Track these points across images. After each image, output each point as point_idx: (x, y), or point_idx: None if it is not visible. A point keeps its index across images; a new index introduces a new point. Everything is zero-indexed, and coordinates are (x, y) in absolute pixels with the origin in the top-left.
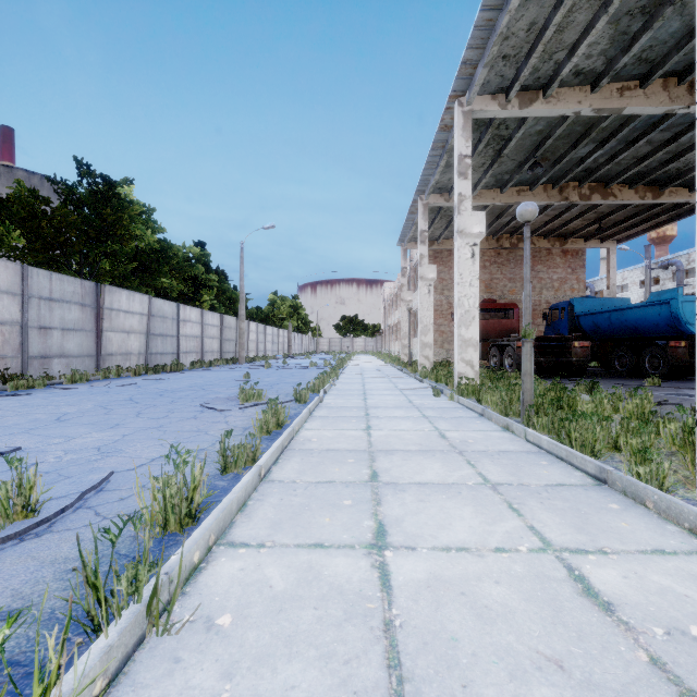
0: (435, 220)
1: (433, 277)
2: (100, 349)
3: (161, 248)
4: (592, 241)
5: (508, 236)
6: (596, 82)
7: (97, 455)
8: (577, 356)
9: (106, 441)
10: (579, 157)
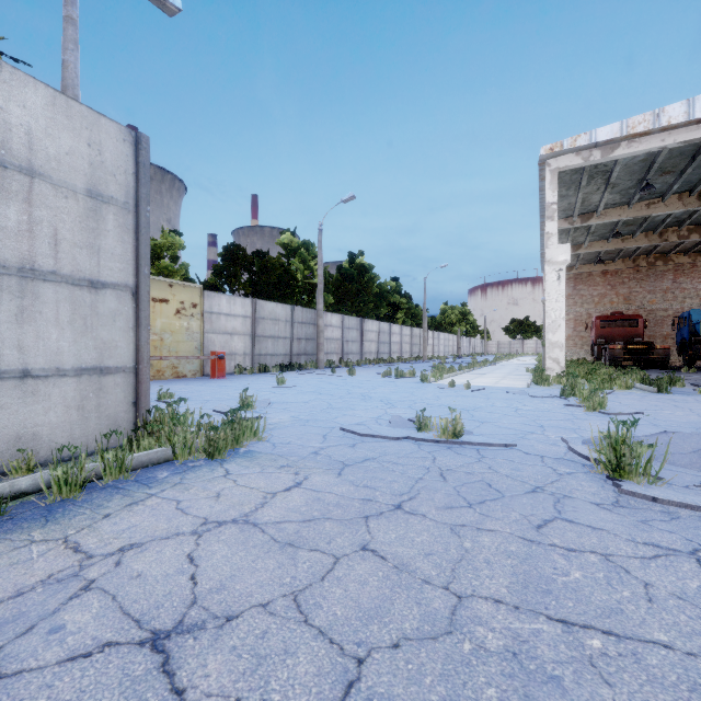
0: None
1: None
2: (362, 350)
3: (381, 292)
4: None
5: (644, 257)
6: (628, 205)
7: None
8: (659, 355)
9: None
10: (661, 219)
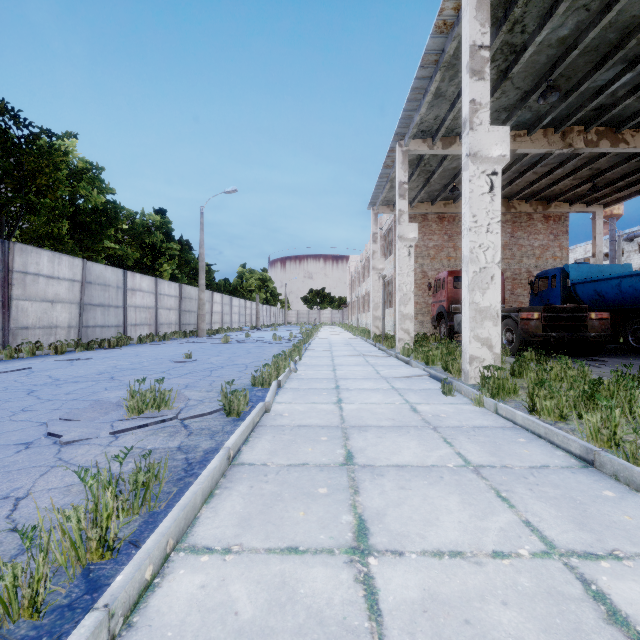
0: (412, 176)
1: (415, 236)
2: (8, 321)
3: (104, 208)
4: (578, 205)
5: None
6: None
7: None
8: (594, 330)
9: None
10: (597, 87)
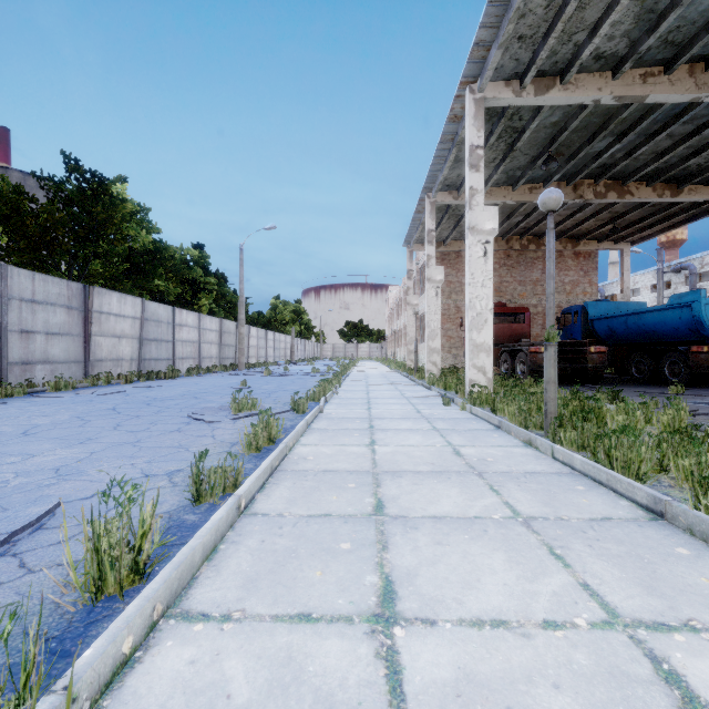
0: (442, 220)
1: (441, 279)
2: (89, 354)
3: (156, 249)
4: (606, 242)
5: (518, 238)
6: (617, 67)
7: (52, 479)
8: (593, 362)
9: (69, 460)
10: (596, 152)
